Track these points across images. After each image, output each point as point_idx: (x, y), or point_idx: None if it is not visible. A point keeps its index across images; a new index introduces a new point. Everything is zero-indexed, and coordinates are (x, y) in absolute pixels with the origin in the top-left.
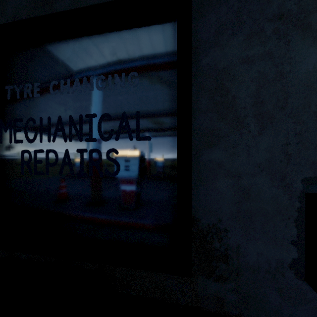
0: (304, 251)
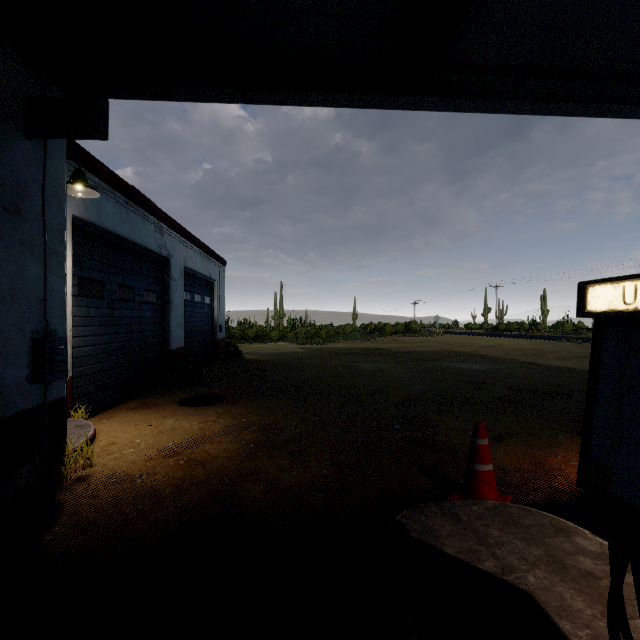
0: (32, 369)
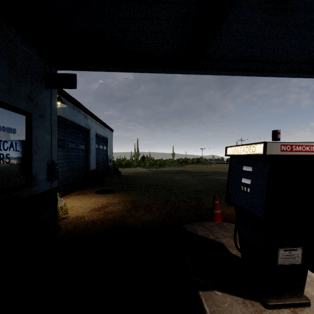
0: (47, 175)
